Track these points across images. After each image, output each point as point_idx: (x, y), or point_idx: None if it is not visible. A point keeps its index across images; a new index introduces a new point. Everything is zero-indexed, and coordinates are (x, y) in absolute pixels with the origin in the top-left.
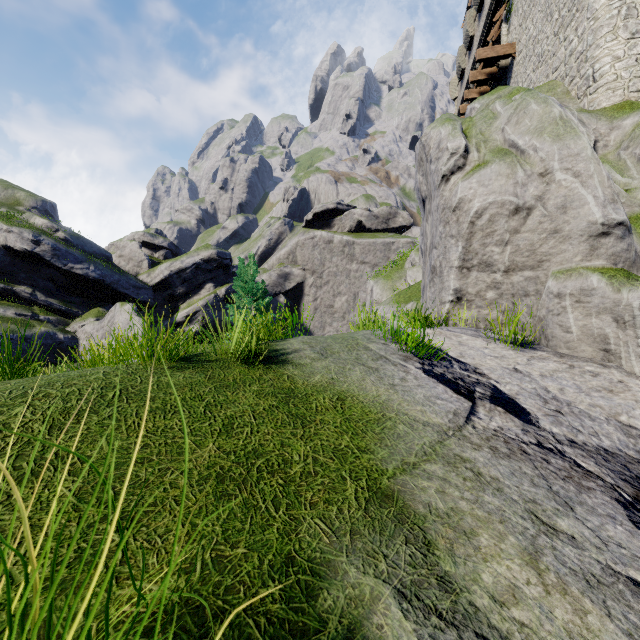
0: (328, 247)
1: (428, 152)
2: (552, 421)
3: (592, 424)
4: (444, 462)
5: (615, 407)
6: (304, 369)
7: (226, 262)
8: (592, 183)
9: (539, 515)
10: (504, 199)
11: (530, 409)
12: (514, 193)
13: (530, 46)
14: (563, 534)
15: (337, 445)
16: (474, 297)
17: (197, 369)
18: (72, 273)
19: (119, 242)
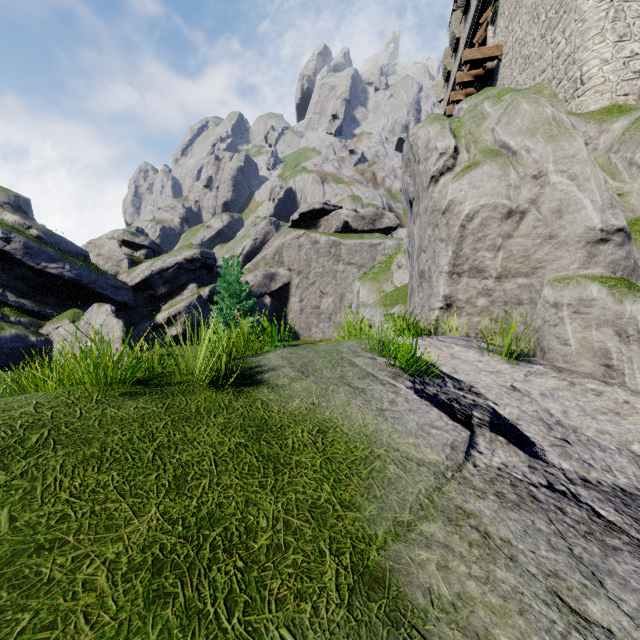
0: (314, 247)
1: (416, 152)
2: (560, 453)
3: (603, 456)
4: (444, 518)
5: (625, 434)
6: (281, 392)
7: (210, 262)
8: (589, 186)
9: (565, 597)
10: (496, 202)
11: (534, 438)
12: (507, 196)
13: (516, 48)
14: (598, 627)
15: (315, 499)
16: (464, 304)
17: (154, 395)
18: (46, 272)
19: (97, 240)
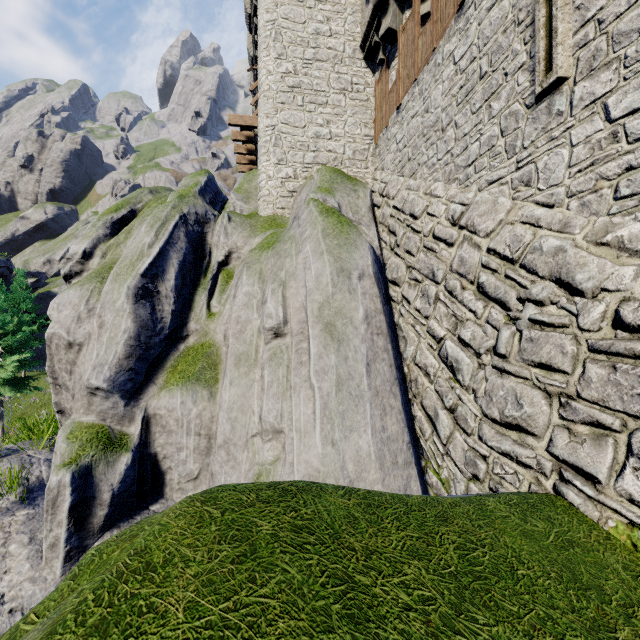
0: None
1: None
2: None
3: None
4: None
5: None
6: None
7: None
8: (104, 338)
9: None
10: (60, 333)
11: None
12: (69, 328)
13: None
14: None
15: None
16: (70, 412)
17: None
18: None
19: None
